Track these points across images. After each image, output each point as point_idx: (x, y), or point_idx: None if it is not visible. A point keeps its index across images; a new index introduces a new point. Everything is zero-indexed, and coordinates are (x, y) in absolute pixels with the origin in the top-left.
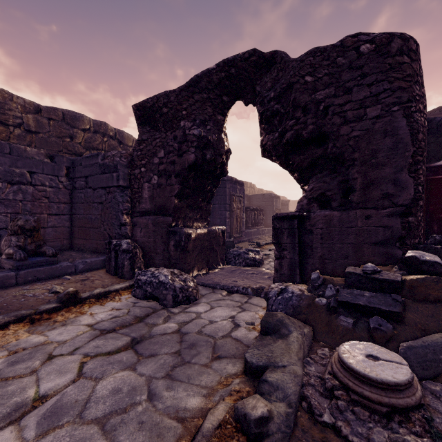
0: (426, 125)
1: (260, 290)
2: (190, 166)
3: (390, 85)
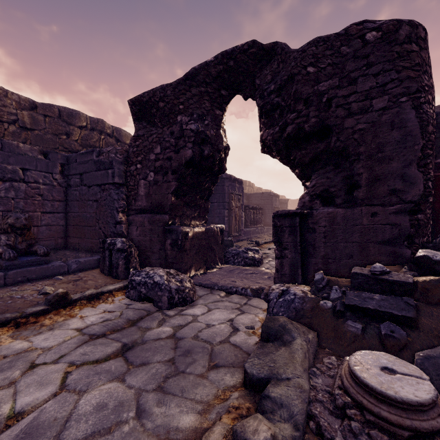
0: (435, 117)
1: (260, 291)
2: (188, 162)
3: (398, 75)
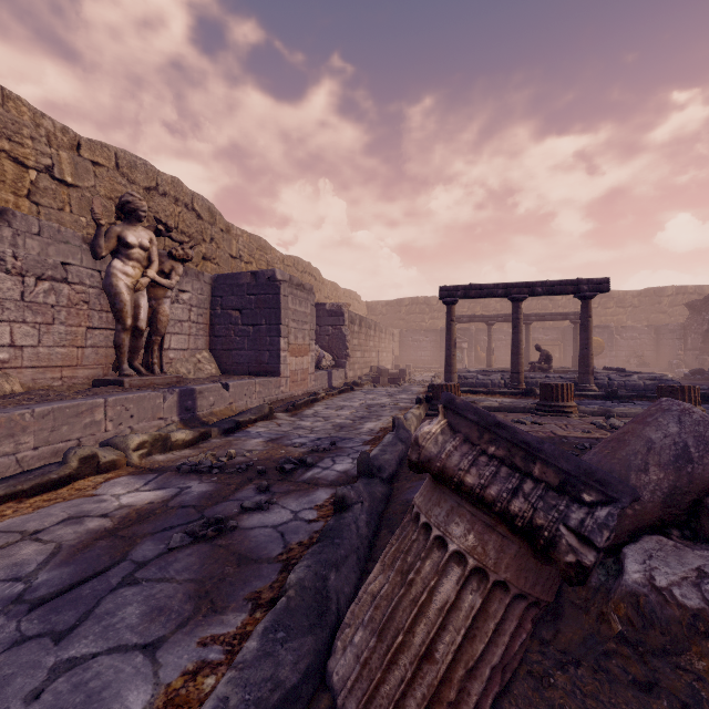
0: None
1: None
2: (706, 331)
3: None
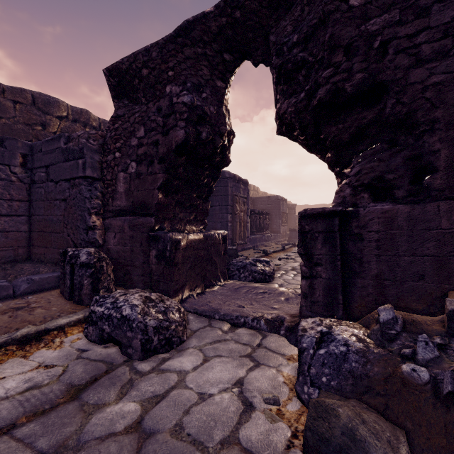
0: None
1: (278, 322)
2: (179, 146)
3: None
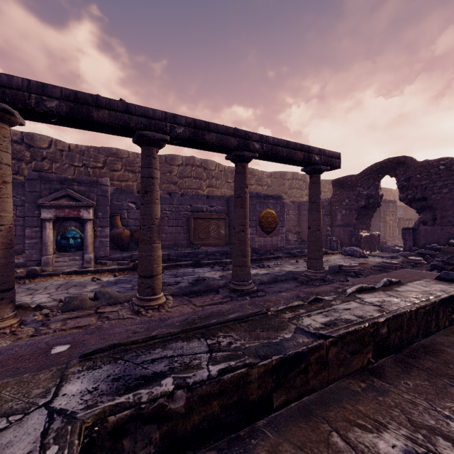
0: None
1: None
2: (362, 206)
3: (452, 181)
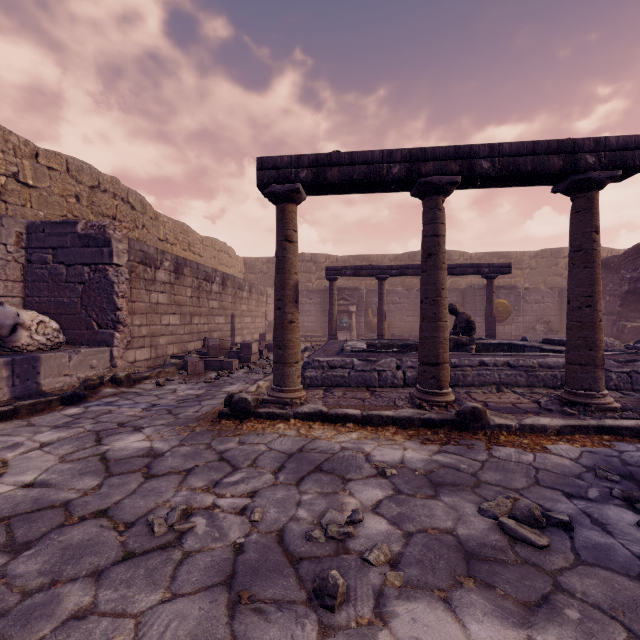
0: None
1: None
2: (626, 292)
3: None
